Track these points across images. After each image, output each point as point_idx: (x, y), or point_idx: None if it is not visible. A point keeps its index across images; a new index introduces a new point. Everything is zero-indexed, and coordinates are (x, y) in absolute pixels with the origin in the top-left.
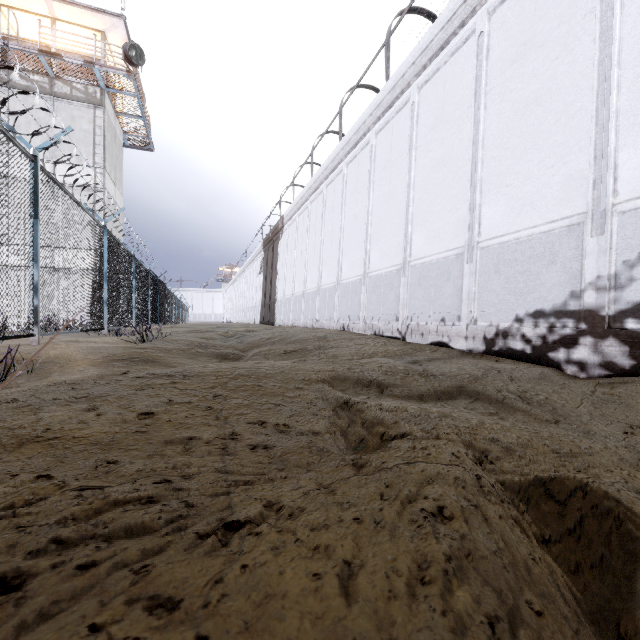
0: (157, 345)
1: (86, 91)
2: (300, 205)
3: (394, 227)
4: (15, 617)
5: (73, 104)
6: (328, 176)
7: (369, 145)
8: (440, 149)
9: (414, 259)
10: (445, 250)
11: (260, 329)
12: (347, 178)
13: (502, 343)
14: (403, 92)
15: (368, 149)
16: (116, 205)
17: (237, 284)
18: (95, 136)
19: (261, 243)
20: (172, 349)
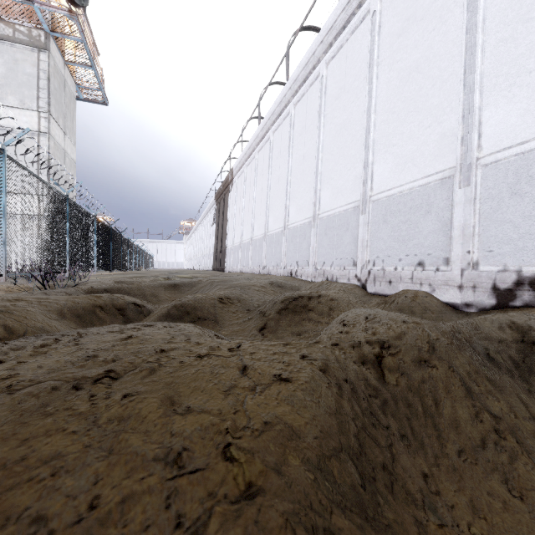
0: (47, 297)
1: (30, 34)
2: (248, 156)
3: (350, 160)
4: None
5: (16, 46)
6: (275, 121)
7: (319, 78)
8: (412, 55)
9: (376, 193)
10: (422, 176)
11: (207, 275)
12: (294, 119)
13: (530, 296)
14: (360, 5)
15: (318, 83)
16: (66, 153)
17: (195, 235)
18: (39, 80)
19: (214, 197)
20: (60, 303)
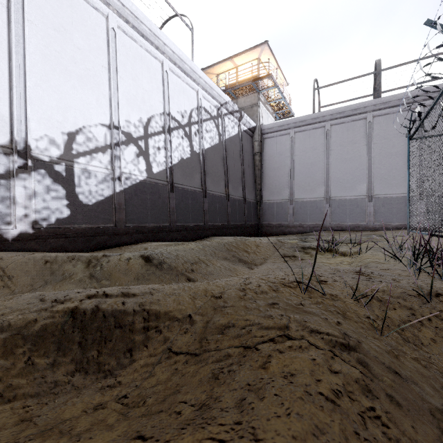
0: None
1: None
2: None
3: None
4: (269, 300)
5: None
6: None
7: None
8: None
9: None
10: None
11: None
12: None
13: None
14: None
15: None
16: None
17: None
18: None
19: None
20: None
